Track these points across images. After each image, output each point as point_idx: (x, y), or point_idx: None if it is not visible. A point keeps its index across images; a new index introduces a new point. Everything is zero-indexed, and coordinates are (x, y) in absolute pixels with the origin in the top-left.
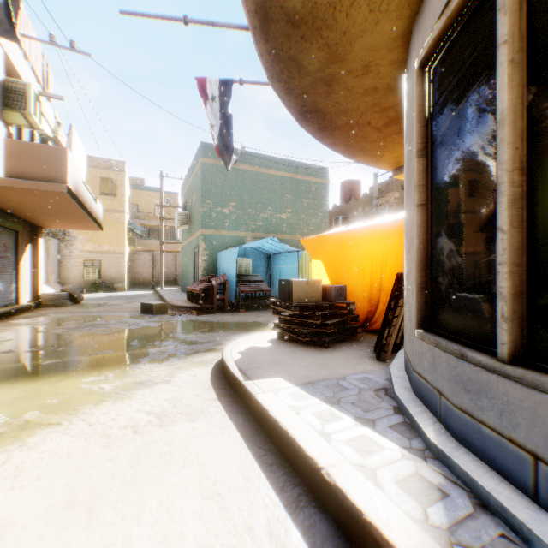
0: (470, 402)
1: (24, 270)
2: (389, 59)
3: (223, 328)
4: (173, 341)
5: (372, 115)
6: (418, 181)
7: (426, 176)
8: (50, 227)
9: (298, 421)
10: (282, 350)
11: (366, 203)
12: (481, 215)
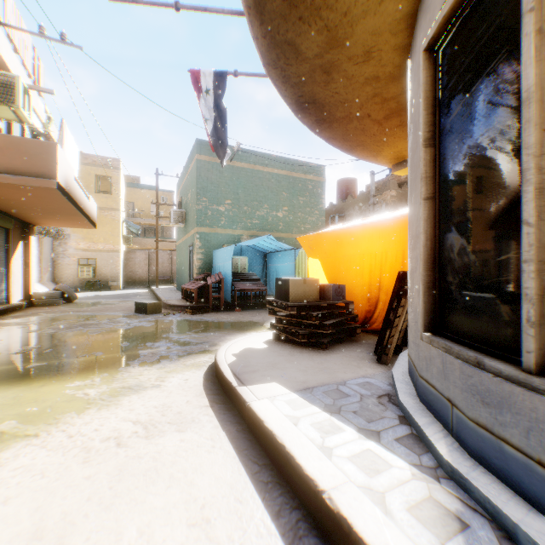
0: (489, 416)
1: (15, 268)
2: (392, 44)
3: (218, 328)
4: (166, 342)
5: (372, 106)
6: (425, 172)
7: (434, 167)
8: (43, 225)
9: (296, 434)
10: (278, 352)
11: (362, 201)
12: (499, 207)
